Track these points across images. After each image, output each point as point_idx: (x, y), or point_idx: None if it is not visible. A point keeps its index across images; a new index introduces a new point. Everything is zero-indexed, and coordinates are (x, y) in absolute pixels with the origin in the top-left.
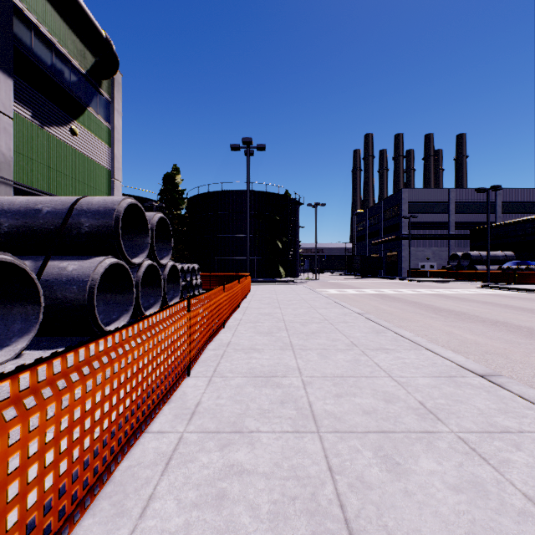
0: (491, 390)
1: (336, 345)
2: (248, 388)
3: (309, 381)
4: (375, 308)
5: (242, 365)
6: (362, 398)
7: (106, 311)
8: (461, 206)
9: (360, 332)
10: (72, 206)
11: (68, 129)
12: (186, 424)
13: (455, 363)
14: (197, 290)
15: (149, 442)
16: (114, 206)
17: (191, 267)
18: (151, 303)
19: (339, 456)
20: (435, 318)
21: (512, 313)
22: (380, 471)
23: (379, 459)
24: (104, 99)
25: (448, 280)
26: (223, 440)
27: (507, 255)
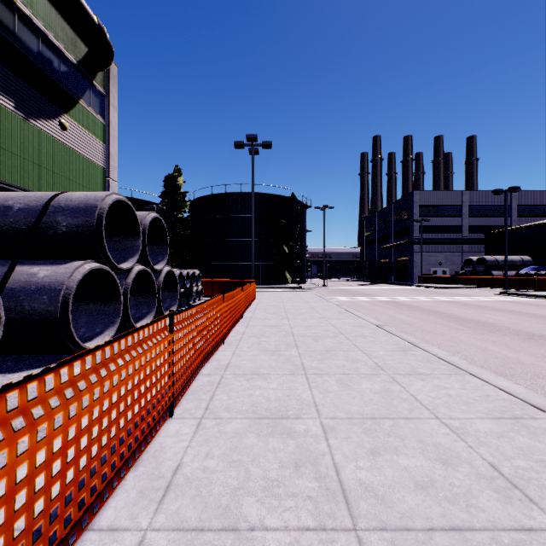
0: None
1: (358, 368)
2: (249, 438)
3: (331, 426)
4: (392, 317)
5: (243, 399)
6: (408, 457)
7: (89, 323)
8: (475, 209)
9: (384, 349)
10: (48, 203)
11: (57, 123)
12: (154, 510)
13: (513, 395)
14: (198, 297)
15: None
16: (97, 203)
17: (190, 273)
18: (144, 313)
19: None
20: (461, 331)
21: (545, 324)
22: None
23: None
24: (98, 92)
25: (463, 286)
26: None
27: (525, 260)
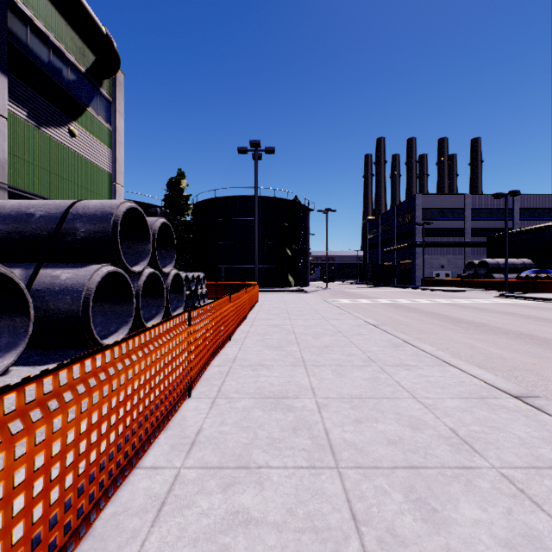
0: (530, 415)
1: (352, 361)
2: (256, 411)
3: (324, 403)
4: (390, 318)
5: (250, 384)
6: (385, 424)
7: (104, 323)
8: (477, 212)
9: (377, 345)
10: (67, 210)
11: (66, 131)
12: (184, 457)
13: (484, 381)
14: (203, 300)
15: (139, 481)
16: (112, 210)
17: (195, 276)
18: (153, 314)
19: (364, 500)
20: (454, 330)
21: (535, 325)
22: (414, 520)
23: (411, 504)
24: (104, 99)
25: (464, 289)
26: (227, 479)
27: (526, 263)
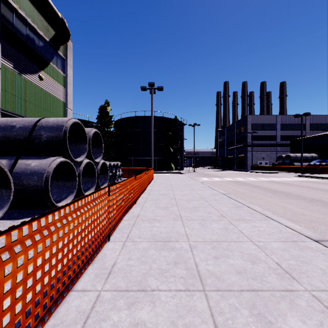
0: (326, 253)
1: (211, 217)
2: (151, 251)
3: (194, 245)
4: (233, 190)
5: (147, 232)
6: (234, 259)
7: (58, 192)
8: (284, 125)
9: (226, 207)
10: (35, 124)
11: (37, 76)
12: (104, 283)
13: (294, 230)
14: (120, 178)
15: (73, 300)
16: (63, 124)
17: (115, 164)
18: (89, 187)
19: (223, 315)
20: (272, 197)
21: (321, 193)
22: None
23: (254, 317)
24: (61, 57)
25: (276, 172)
26: (131, 299)
27: (313, 156)
